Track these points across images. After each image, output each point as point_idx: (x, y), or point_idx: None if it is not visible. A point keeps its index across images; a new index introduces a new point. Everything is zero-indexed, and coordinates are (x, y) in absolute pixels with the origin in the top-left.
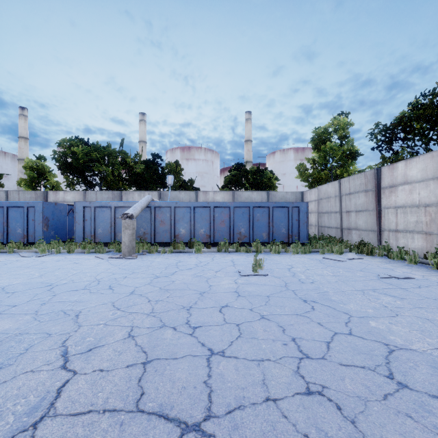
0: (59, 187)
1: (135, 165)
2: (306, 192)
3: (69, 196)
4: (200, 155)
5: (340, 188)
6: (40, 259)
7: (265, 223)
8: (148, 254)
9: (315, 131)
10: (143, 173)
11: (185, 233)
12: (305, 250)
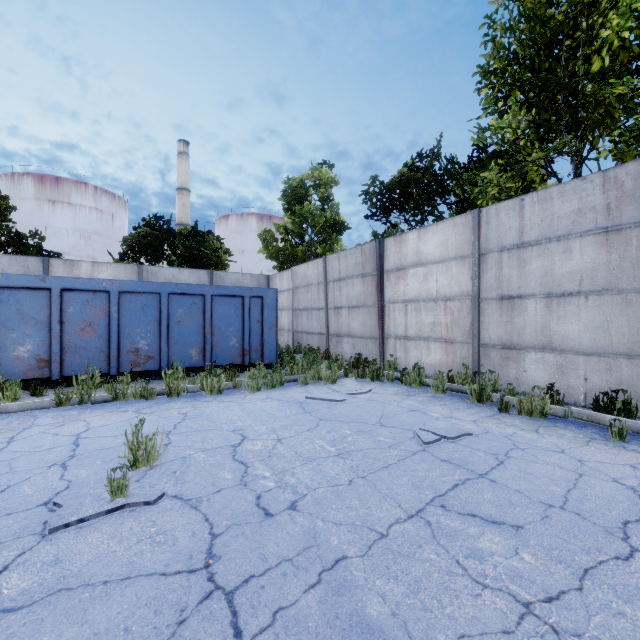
0: None
1: None
2: (274, 276)
3: None
4: (83, 198)
5: (326, 270)
6: None
7: (195, 328)
8: None
9: (287, 181)
10: None
11: None
12: (274, 380)
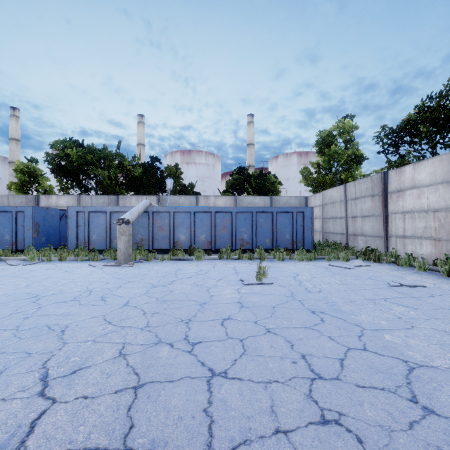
0: (52, 191)
1: (133, 168)
2: (310, 197)
3: (62, 201)
4: (200, 159)
5: (345, 193)
6: (28, 267)
7: (268, 229)
8: (146, 261)
9: (319, 134)
10: (141, 177)
11: (185, 239)
12: (310, 256)
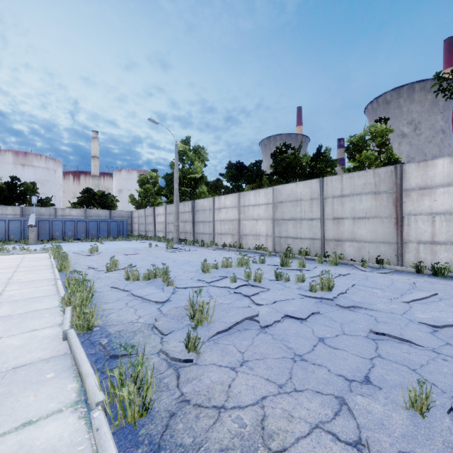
0: None
1: None
2: (134, 212)
3: None
4: (40, 163)
5: (145, 213)
6: None
7: (106, 229)
8: (43, 244)
9: (140, 176)
10: None
11: (59, 234)
12: (123, 239)
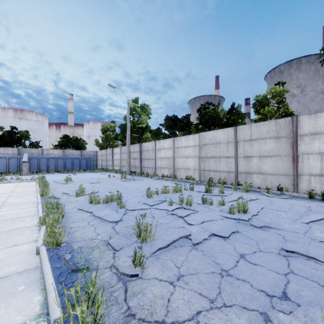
0: None
1: None
2: (98, 151)
3: None
4: (32, 117)
5: (106, 152)
6: None
7: (78, 164)
8: (33, 175)
9: (102, 126)
10: (2, 136)
11: (45, 168)
12: (90, 171)
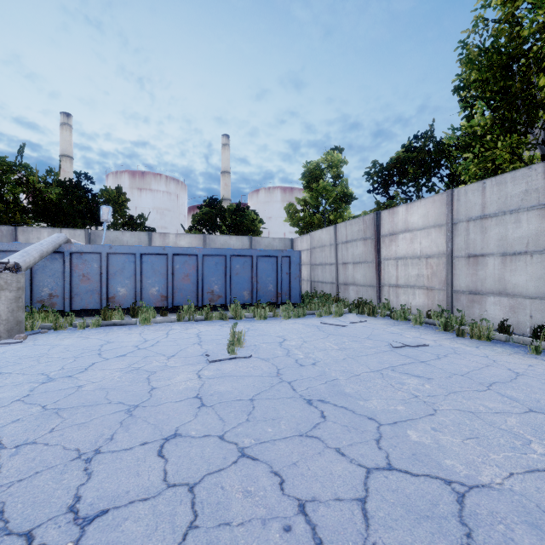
0: None
1: (47, 187)
2: (296, 239)
3: None
4: (159, 185)
5: (336, 235)
6: None
7: (247, 278)
8: (53, 331)
9: (306, 165)
10: (60, 201)
11: (127, 293)
12: (299, 312)
